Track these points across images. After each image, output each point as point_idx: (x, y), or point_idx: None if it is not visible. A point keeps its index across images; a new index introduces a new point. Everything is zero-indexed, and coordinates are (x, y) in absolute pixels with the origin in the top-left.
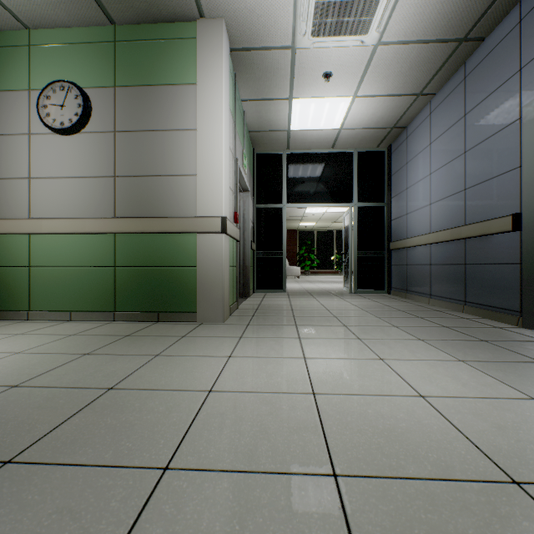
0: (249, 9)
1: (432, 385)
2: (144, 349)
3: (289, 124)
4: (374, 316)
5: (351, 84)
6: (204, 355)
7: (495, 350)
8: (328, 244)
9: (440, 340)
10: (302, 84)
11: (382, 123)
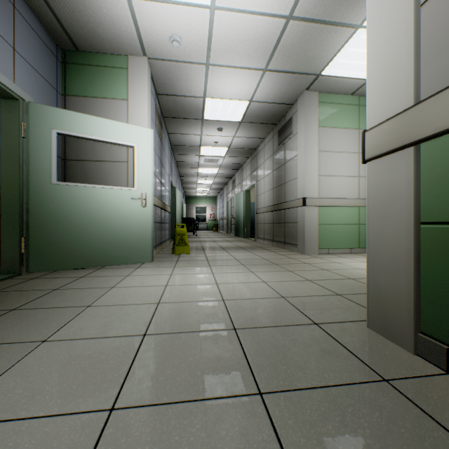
0: None
1: (160, 277)
2: (330, 282)
3: None
4: None
5: None
6: (280, 281)
7: (55, 296)
8: None
9: (66, 307)
10: None
11: None
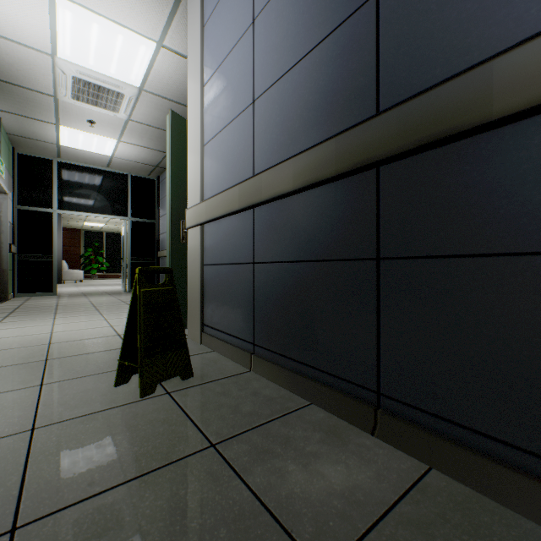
0: (8, 62)
1: (122, 323)
2: None
3: (58, 140)
4: (126, 304)
5: (115, 133)
6: None
7: None
8: (120, 246)
9: None
10: (69, 120)
11: (148, 161)
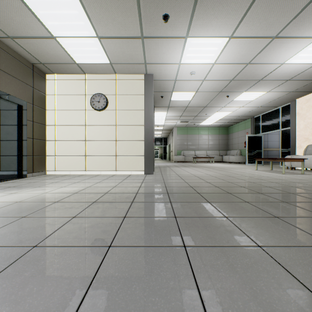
0: None
1: None
2: None
3: None
4: None
5: None
6: None
7: None
8: None
9: None
10: None
11: None
